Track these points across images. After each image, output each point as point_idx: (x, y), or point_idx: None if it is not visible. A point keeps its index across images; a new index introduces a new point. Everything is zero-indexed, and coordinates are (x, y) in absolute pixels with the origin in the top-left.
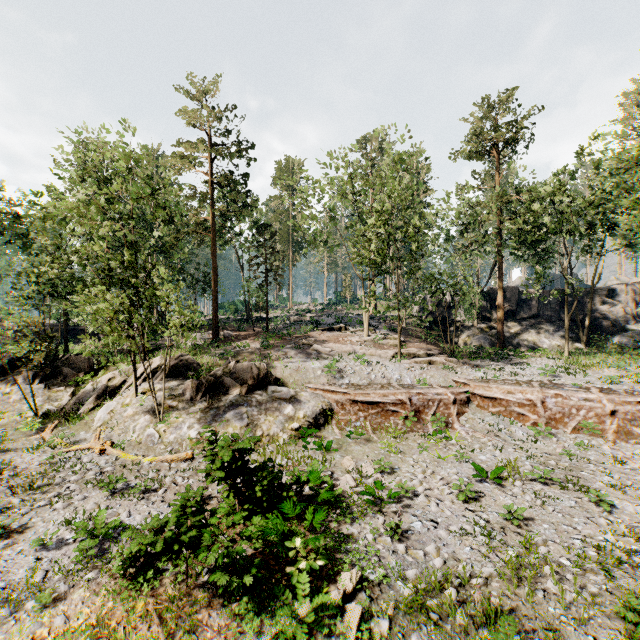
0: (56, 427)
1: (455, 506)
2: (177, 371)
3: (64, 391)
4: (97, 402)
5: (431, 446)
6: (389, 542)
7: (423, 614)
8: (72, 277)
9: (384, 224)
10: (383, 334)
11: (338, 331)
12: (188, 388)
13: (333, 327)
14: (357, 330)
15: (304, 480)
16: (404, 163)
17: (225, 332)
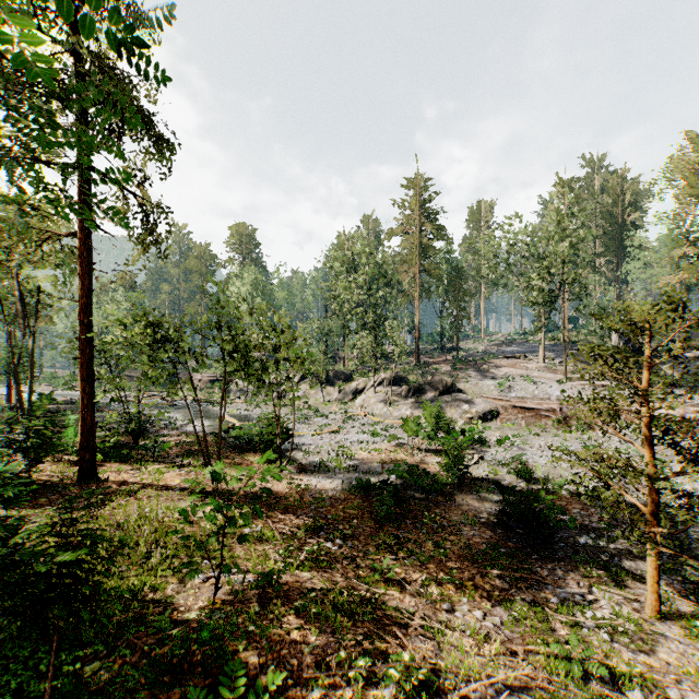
0: (336, 407)
1: (553, 453)
2: (395, 382)
3: (333, 390)
4: (353, 396)
5: (566, 436)
6: (503, 454)
7: (505, 467)
8: (343, 326)
9: (542, 278)
10: (562, 362)
11: (518, 359)
12: (403, 390)
13: (514, 355)
14: (536, 358)
15: (465, 430)
16: (573, 217)
17: (424, 359)
